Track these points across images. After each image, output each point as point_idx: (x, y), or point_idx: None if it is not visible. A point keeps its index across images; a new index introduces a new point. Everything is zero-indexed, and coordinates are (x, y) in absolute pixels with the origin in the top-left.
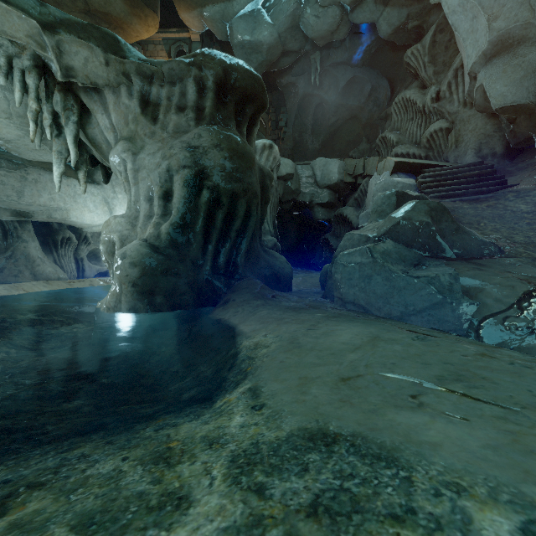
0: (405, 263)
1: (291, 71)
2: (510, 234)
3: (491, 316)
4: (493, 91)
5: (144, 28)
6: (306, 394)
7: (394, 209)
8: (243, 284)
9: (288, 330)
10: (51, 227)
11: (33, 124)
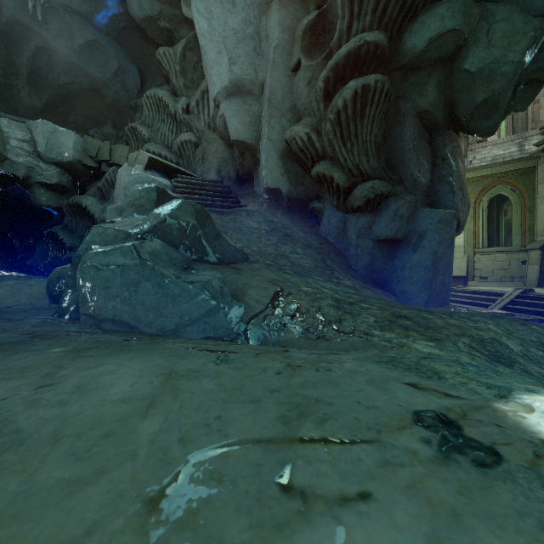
0: (176, 266)
1: None
2: (249, 244)
3: (255, 316)
4: (232, 124)
5: None
6: None
7: (154, 206)
8: None
9: None
10: None
11: None
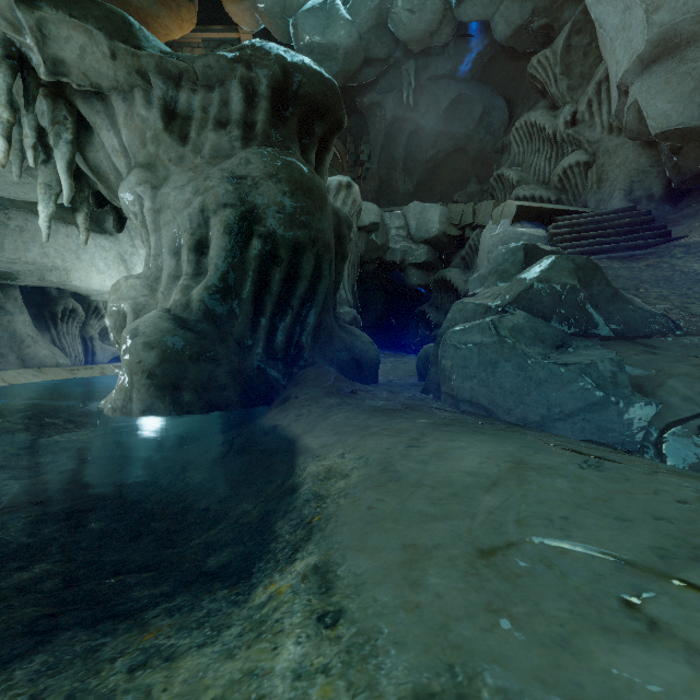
0: (544, 344)
1: (376, 87)
2: (684, 304)
3: (678, 422)
4: (652, 110)
5: (176, 22)
6: (419, 589)
7: (521, 269)
8: (310, 373)
9: (377, 447)
10: (48, 294)
11: (3, 141)
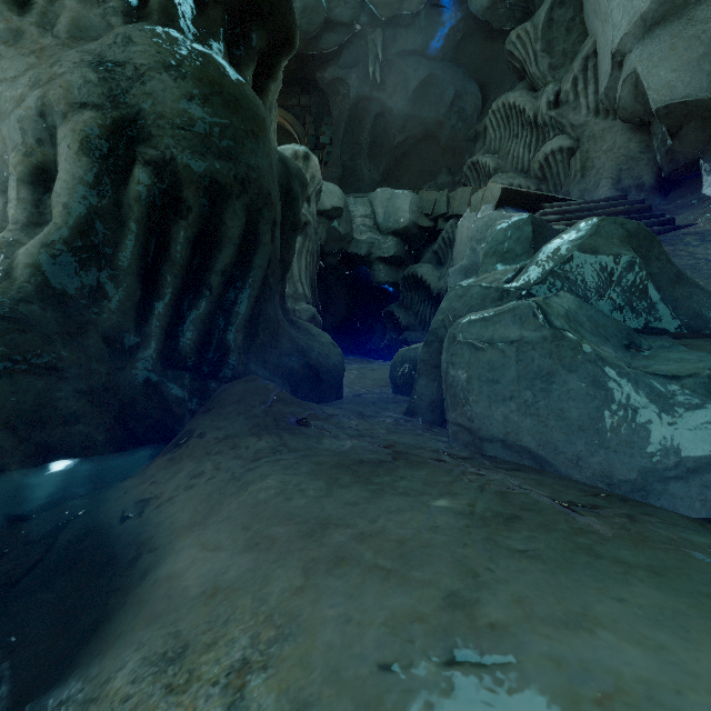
0: (611, 342)
1: (339, 60)
2: None
3: None
4: (654, 80)
5: None
6: None
7: (529, 247)
8: (233, 391)
9: (351, 652)
10: None
11: None
